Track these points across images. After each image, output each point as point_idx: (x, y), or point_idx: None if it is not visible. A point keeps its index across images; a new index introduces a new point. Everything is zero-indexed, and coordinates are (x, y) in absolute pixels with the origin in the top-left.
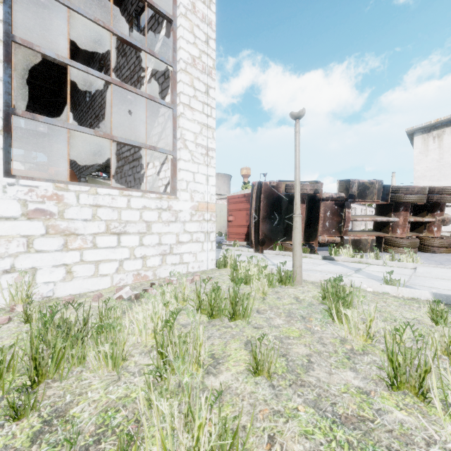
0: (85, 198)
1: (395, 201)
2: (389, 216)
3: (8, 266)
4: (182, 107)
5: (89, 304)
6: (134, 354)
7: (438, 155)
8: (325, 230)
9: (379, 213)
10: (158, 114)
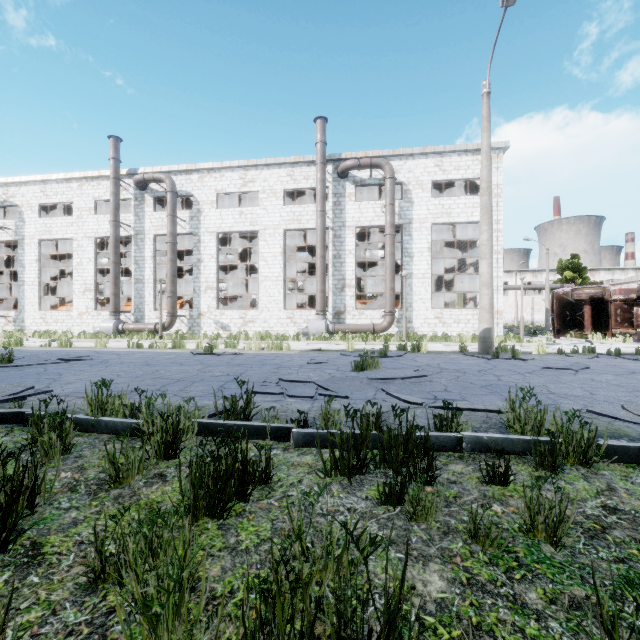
0: (448, 312)
1: None
2: None
3: (431, 330)
4: None
5: None
6: None
7: None
8: (618, 324)
9: None
10: None
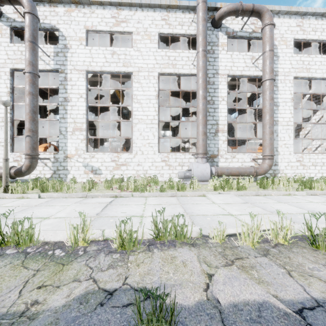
0: (307, 156)
1: None
2: None
3: (294, 172)
4: None
5: None
6: None
7: None
8: None
9: None
10: (311, 119)
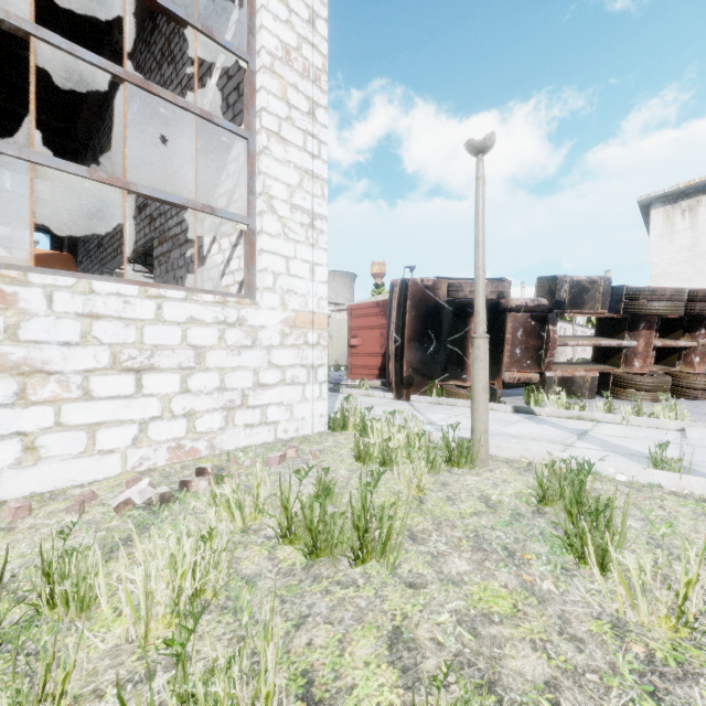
0: (66, 300)
1: (632, 312)
2: (620, 338)
3: None
4: (265, 136)
5: (61, 519)
6: (105, 689)
7: (690, 239)
8: (515, 362)
9: (603, 333)
10: (228, 158)
